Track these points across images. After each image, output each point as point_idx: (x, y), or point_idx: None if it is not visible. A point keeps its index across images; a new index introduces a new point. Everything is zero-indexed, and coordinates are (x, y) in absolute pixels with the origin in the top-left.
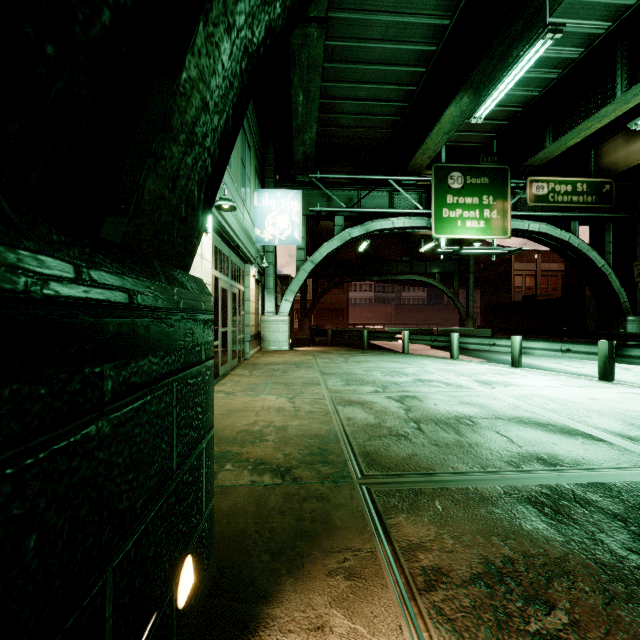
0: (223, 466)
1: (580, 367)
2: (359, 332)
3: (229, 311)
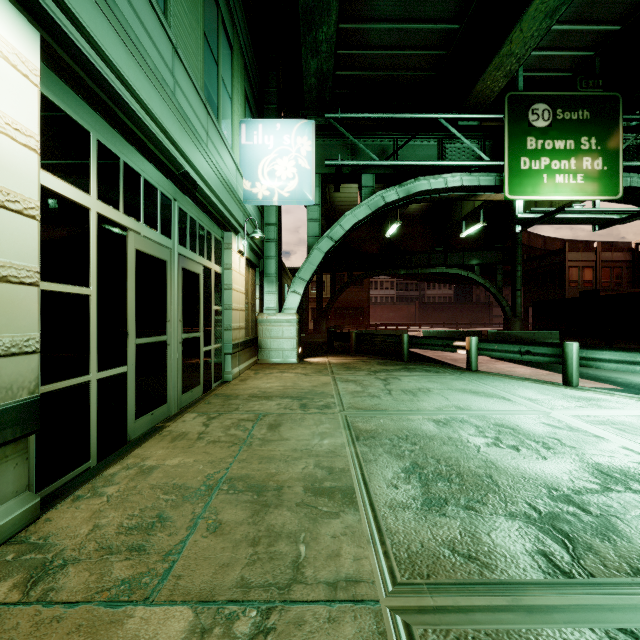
0: None
1: None
2: (395, 337)
3: (173, 303)
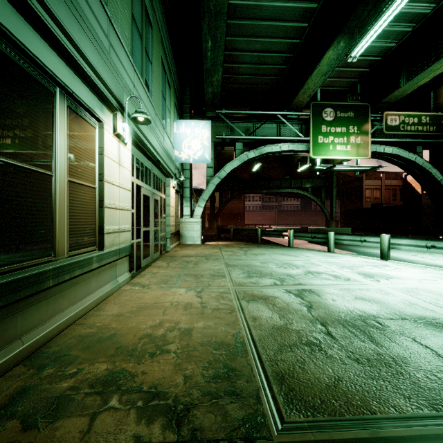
0: (107, 400)
1: (434, 259)
2: (254, 230)
3: (151, 214)
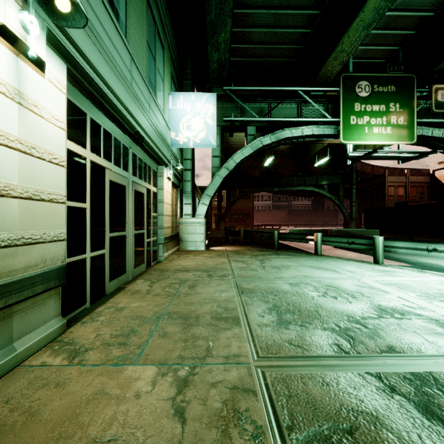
0: None
1: None
2: (269, 233)
3: (129, 211)
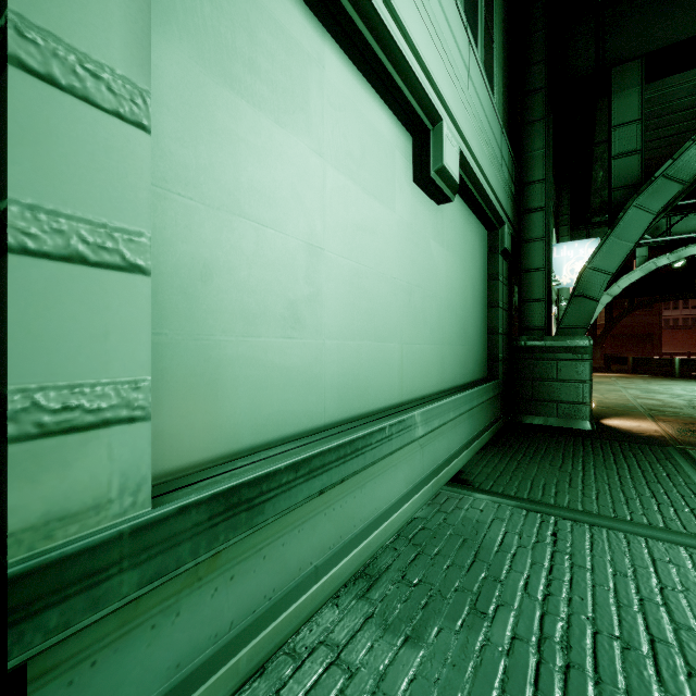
0: None
1: None
2: (668, 360)
3: None
